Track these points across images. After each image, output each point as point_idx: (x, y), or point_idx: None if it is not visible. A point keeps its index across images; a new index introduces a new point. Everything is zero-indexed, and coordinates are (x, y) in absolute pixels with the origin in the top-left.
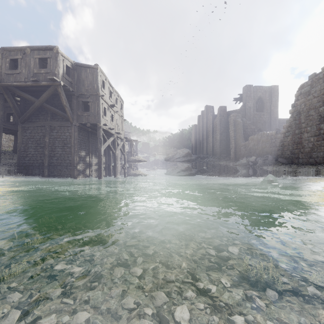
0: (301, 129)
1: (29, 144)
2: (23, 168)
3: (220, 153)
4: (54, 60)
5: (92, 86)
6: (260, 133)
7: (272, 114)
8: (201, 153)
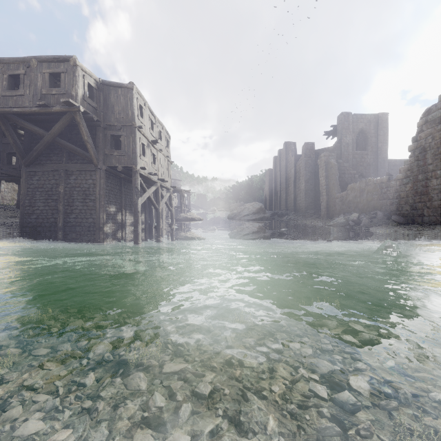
0: (428, 174)
1: (36, 195)
2: (28, 229)
3: (305, 208)
4: (71, 76)
5: (125, 113)
6: (365, 180)
7: (379, 154)
8: (279, 208)
